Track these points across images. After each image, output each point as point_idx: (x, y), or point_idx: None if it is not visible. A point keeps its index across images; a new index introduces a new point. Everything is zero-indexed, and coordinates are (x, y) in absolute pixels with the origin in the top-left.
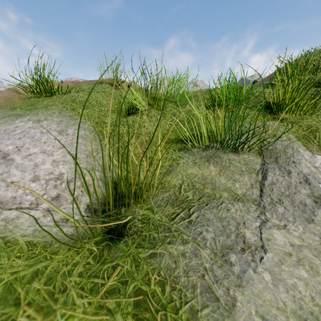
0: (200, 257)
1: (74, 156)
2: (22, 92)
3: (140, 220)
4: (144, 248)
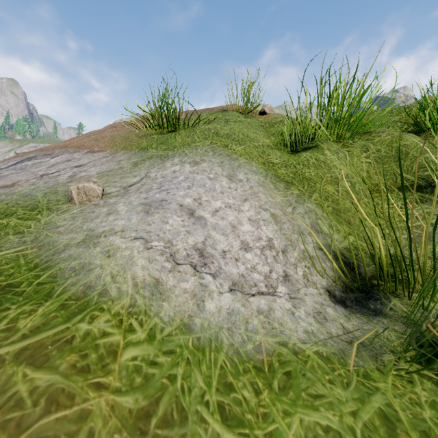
0: None
1: (269, 212)
2: (132, 128)
3: None
4: None
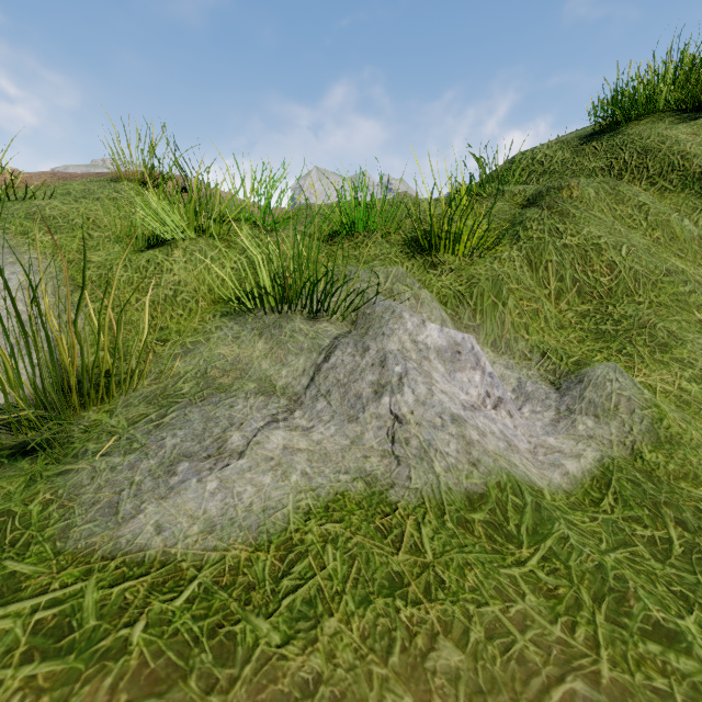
0: (138, 469)
1: None
2: None
3: (84, 428)
4: (61, 464)
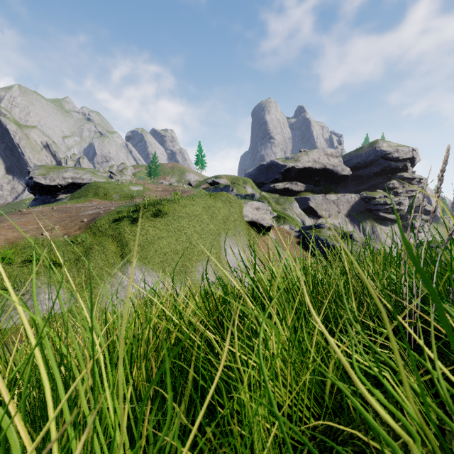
0: None
1: None
2: None
3: None
4: None
